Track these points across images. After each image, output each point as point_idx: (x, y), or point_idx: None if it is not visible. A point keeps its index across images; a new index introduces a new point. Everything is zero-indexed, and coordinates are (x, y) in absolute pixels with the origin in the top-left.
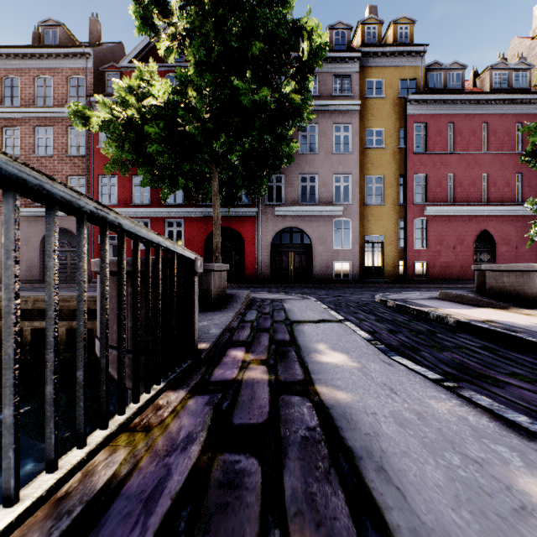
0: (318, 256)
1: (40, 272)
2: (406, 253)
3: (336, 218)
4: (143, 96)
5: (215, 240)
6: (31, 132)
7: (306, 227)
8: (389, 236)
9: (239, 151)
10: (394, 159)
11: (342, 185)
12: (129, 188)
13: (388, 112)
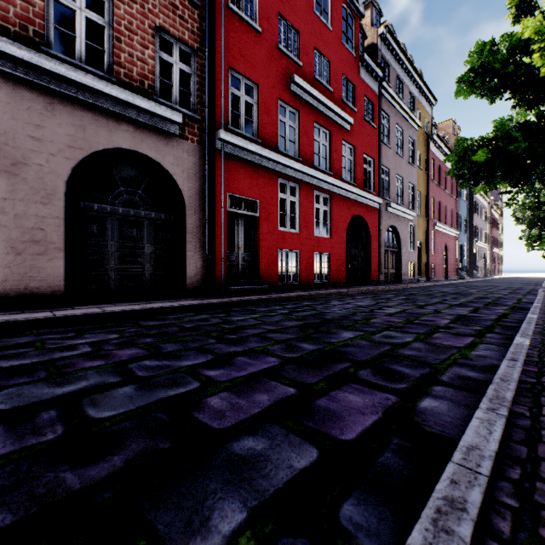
0: (403, 256)
1: (62, 270)
2: (429, 257)
3: (409, 222)
4: None
5: None
6: None
7: (399, 228)
8: (422, 242)
9: None
10: (424, 181)
11: (410, 193)
12: (275, 119)
13: (422, 142)
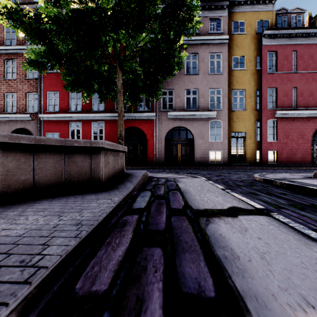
0: (198, 147)
1: None
2: (262, 145)
3: (211, 120)
4: (54, 1)
5: (119, 129)
6: (2, 63)
7: (190, 126)
8: (249, 132)
9: (139, 58)
10: (253, 78)
11: (215, 96)
12: (67, 100)
13: (249, 44)
